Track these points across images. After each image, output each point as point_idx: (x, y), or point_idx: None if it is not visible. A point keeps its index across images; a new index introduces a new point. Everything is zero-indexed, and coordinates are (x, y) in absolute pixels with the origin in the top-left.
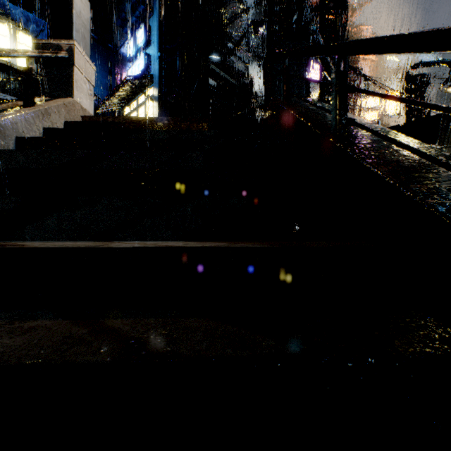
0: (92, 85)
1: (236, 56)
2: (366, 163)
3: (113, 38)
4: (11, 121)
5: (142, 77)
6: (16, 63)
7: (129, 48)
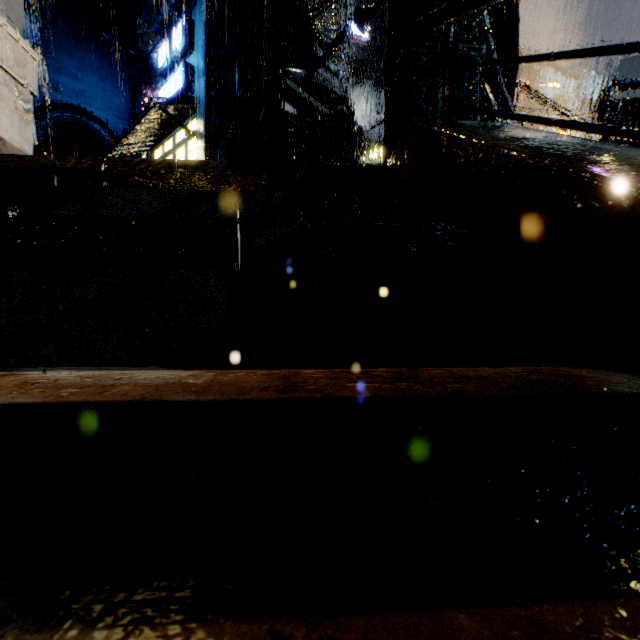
0: (30, 91)
1: (328, 69)
2: None
3: (138, 41)
4: None
5: (179, 101)
6: None
7: (160, 56)
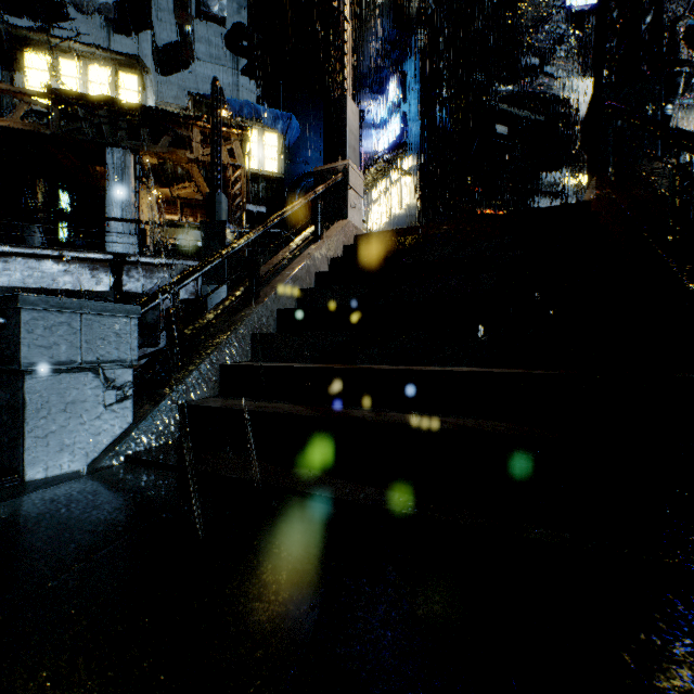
0: (361, 198)
1: (543, 73)
2: (691, 288)
3: (359, 102)
4: (313, 260)
5: (398, 148)
6: (264, 169)
7: (379, 112)
